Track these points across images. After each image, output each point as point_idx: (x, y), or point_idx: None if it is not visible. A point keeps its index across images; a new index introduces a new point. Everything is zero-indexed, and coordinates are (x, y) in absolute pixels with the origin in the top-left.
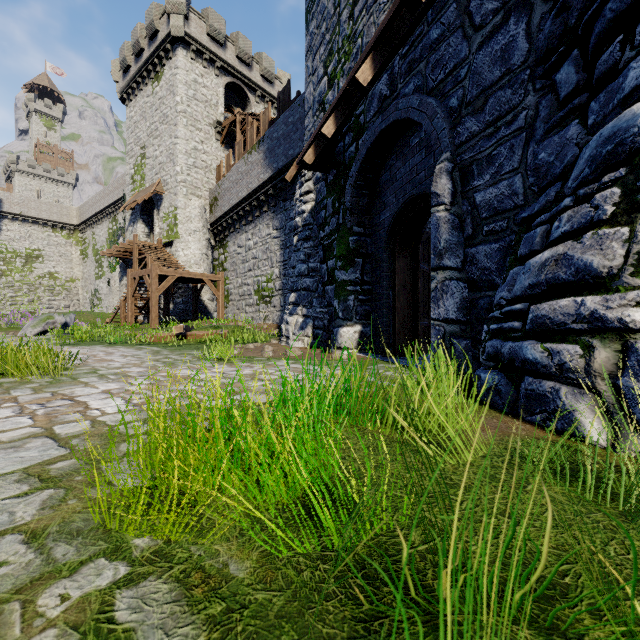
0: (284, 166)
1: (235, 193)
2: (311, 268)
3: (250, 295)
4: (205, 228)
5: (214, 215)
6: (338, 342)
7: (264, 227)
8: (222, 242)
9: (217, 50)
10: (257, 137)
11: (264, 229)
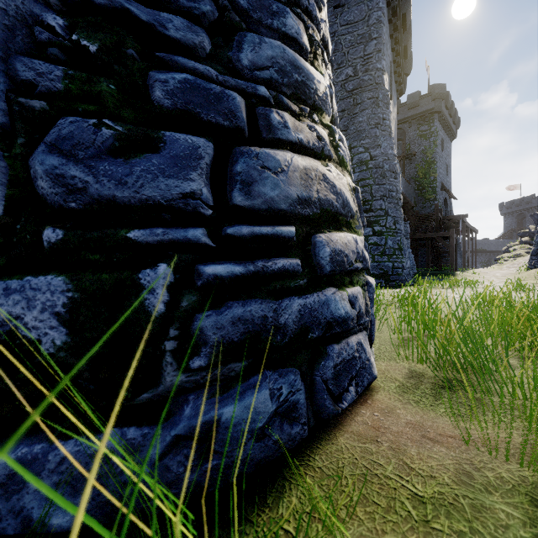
0: None
1: None
2: None
3: None
4: None
5: None
6: None
7: None
8: None
9: None
10: None
11: None
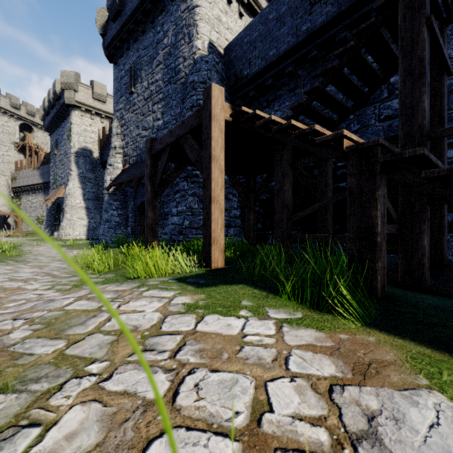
0: (47, 182)
1: (26, 181)
2: (50, 219)
3: (34, 220)
4: (9, 190)
5: (14, 184)
6: (54, 235)
7: (40, 197)
8: (18, 196)
9: (15, 111)
10: (37, 162)
11: (40, 198)
